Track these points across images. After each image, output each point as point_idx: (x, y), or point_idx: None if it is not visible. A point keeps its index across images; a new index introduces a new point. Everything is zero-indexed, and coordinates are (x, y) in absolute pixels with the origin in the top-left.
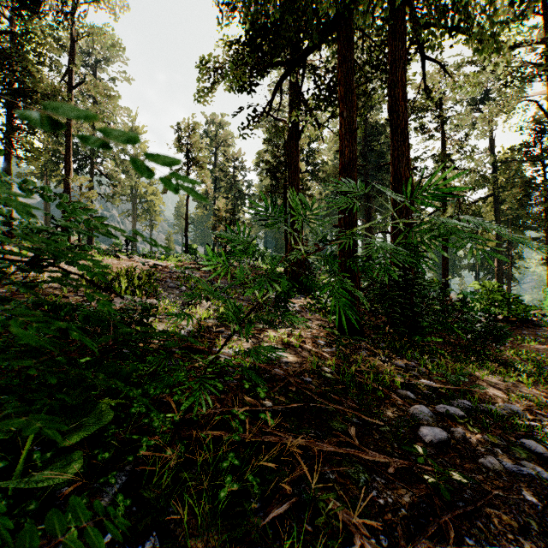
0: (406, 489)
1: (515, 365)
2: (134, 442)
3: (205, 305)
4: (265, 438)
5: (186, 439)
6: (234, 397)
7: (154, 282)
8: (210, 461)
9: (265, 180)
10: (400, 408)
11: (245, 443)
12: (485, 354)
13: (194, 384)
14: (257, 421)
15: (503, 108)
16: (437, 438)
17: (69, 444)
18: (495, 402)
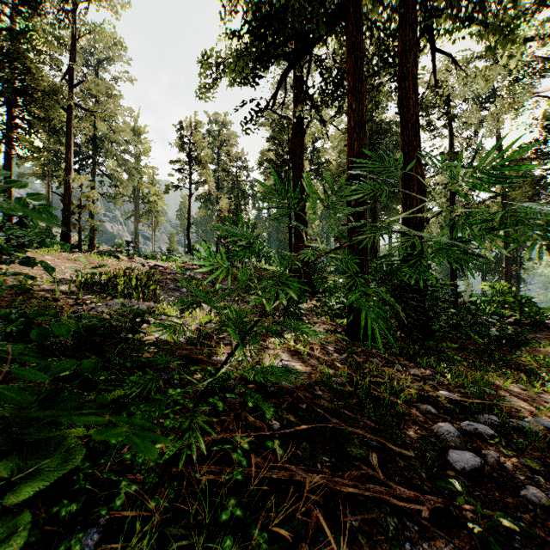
0: (444, 537)
1: (535, 372)
2: (113, 481)
3: (205, 308)
4: (273, 474)
5: (176, 480)
6: (236, 417)
7: (153, 283)
8: (205, 510)
9: (269, 180)
10: (422, 425)
11: (249, 479)
12: (503, 360)
13: (190, 403)
14: (263, 449)
15: (513, 104)
16: (469, 465)
17: (19, 501)
18: (522, 415)
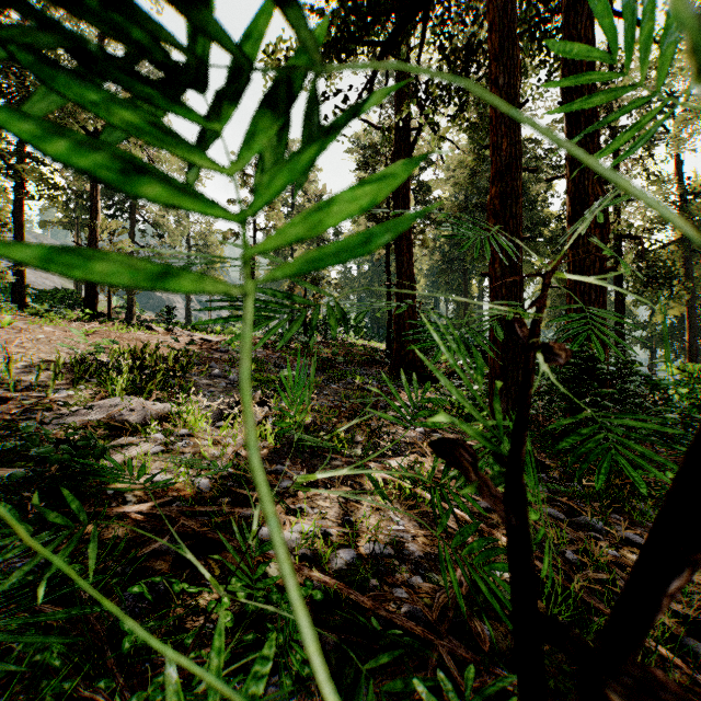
0: None
1: None
2: None
3: (258, 413)
4: None
5: None
6: None
7: (187, 368)
8: None
9: (359, 225)
10: None
11: None
12: None
13: None
14: None
15: None
16: None
17: None
18: None
